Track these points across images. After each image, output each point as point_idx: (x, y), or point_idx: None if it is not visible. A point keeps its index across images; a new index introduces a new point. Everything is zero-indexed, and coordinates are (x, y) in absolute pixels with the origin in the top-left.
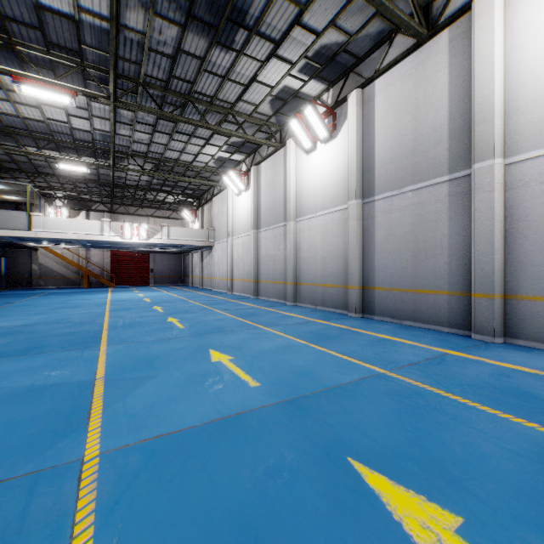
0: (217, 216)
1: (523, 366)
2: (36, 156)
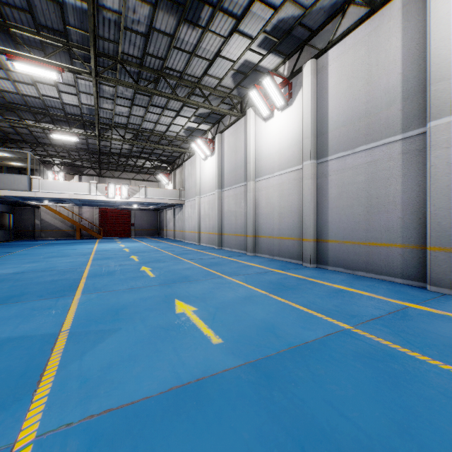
0: (187, 178)
1: None
2: (35, 129)
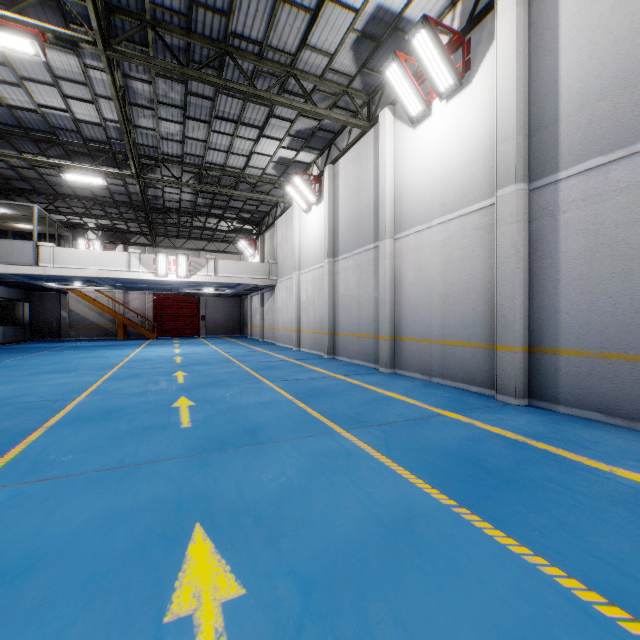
0: (280, 244)
1: None
2: (46, 170)
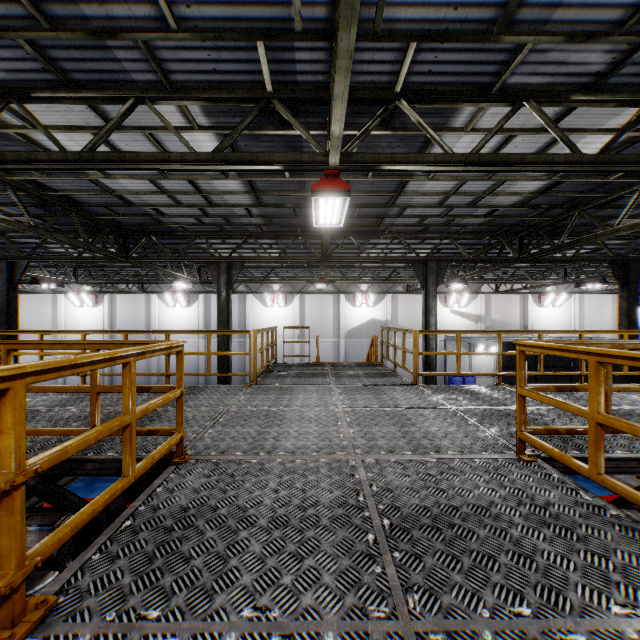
0: (25, 314)
1: None
2: None
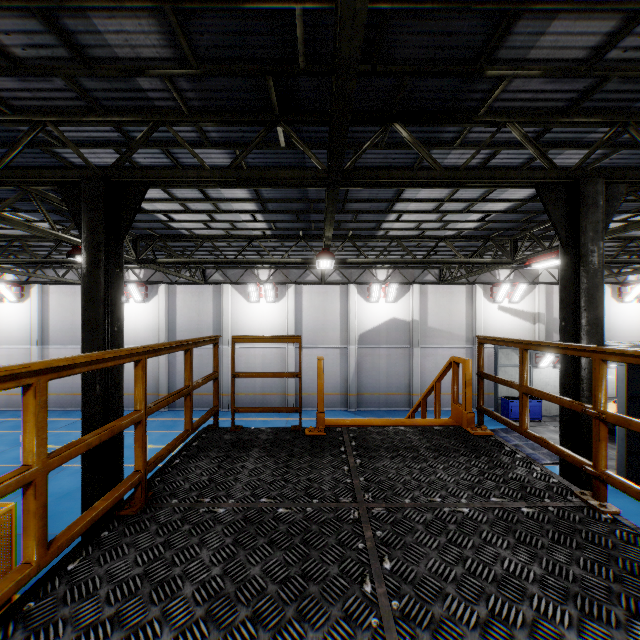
0: None
1: (238, 418)
2: None
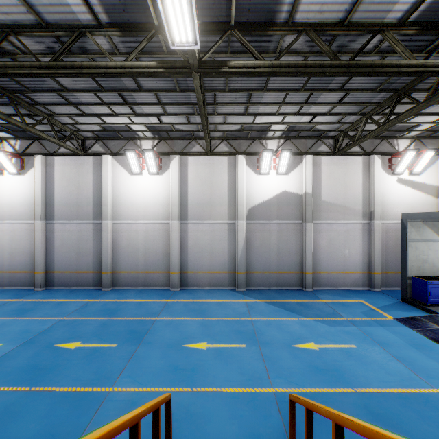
0: None
1: (112, 299)
2: None
